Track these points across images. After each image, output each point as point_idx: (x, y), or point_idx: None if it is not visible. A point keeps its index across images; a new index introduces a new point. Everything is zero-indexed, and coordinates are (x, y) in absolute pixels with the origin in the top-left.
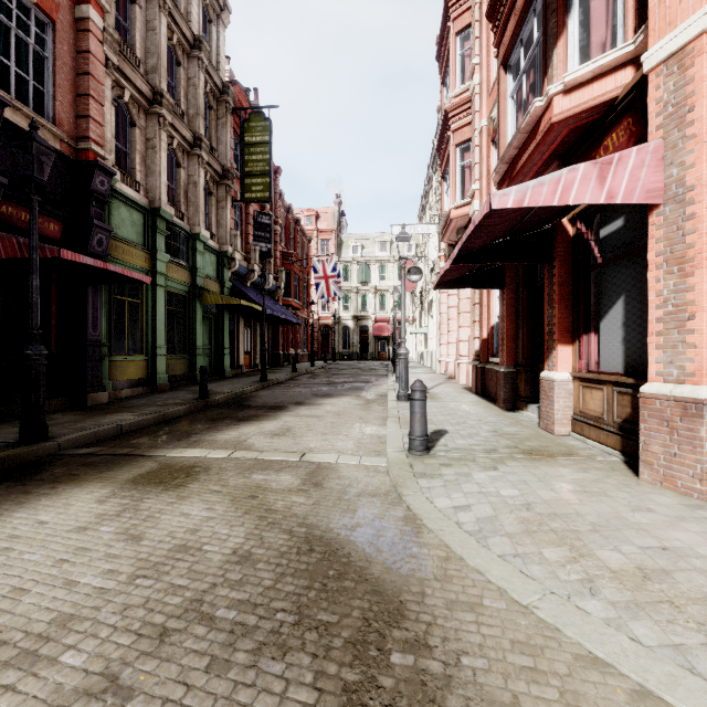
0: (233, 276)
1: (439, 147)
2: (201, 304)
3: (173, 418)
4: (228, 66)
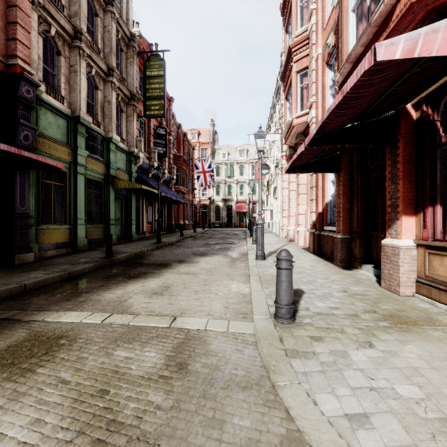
0: (139, 170)
1: (283, 76)
2: (114, 188)
3: (79, 274)
4: (137, 29)
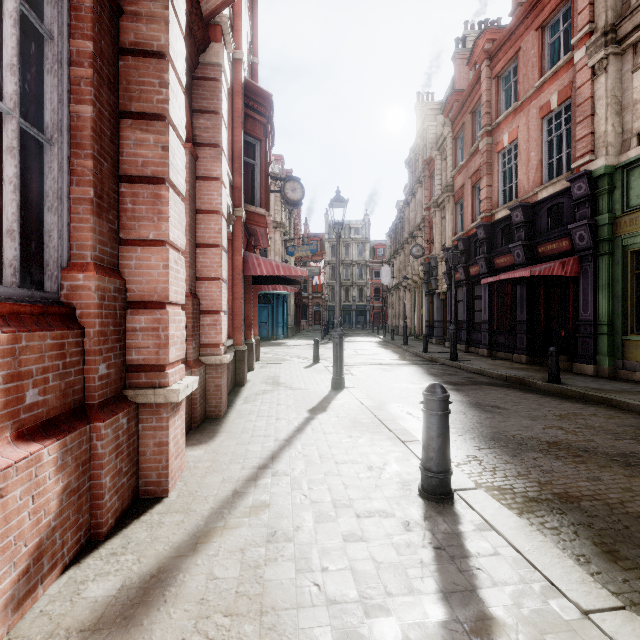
0: None
1: None
2: None
3: (486, 375)
4: None
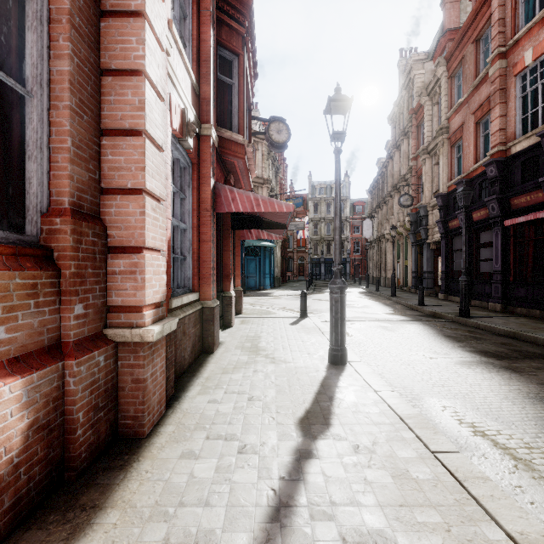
0: None
1: None
2: None
3: (524, 340)
4: None
